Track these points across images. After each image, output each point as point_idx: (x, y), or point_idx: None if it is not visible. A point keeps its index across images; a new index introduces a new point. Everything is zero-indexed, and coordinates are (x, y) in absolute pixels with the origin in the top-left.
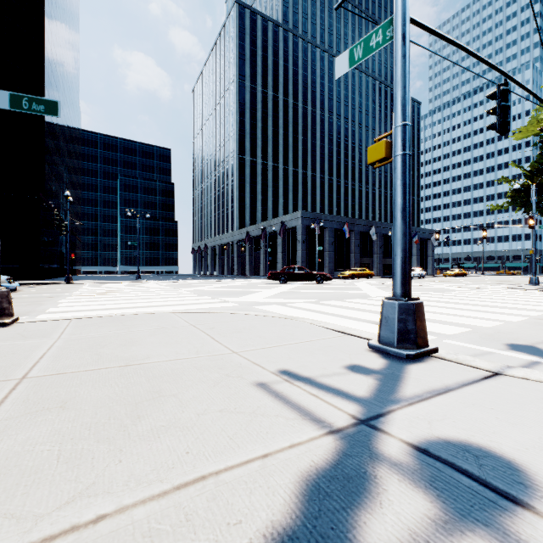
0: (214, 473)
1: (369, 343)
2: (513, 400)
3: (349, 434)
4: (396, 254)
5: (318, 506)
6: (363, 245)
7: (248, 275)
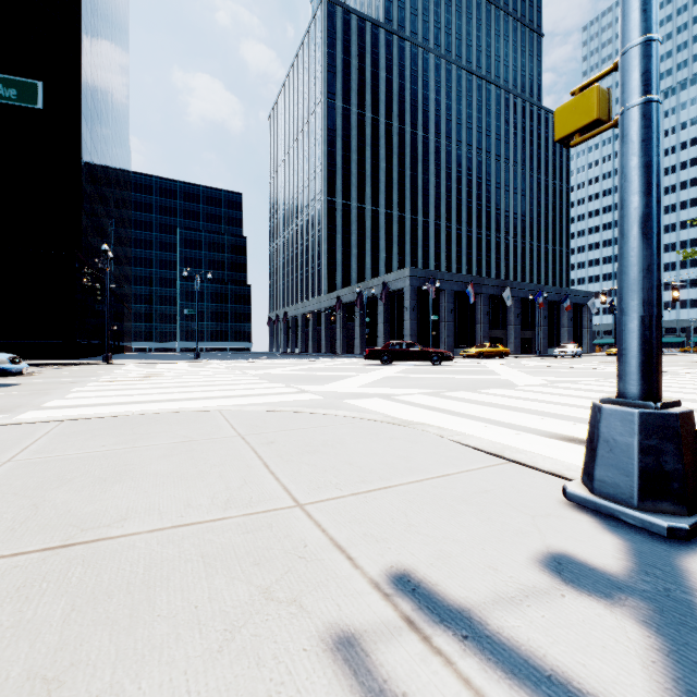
0: None
1: (568, 490)
2: None
3: None
4: (629, 310)
5: None
6: (493, 313)
7: (339, 353)
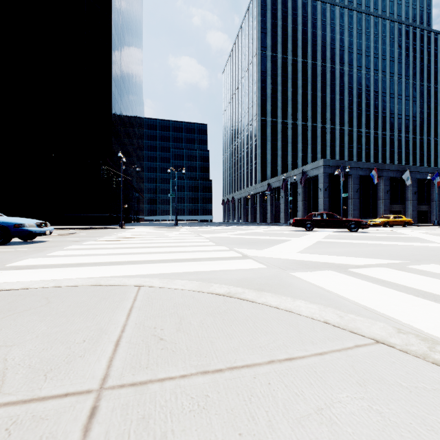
0: None
1: None
2: None
3: None
4: None
5: None
6: (393, 191)
7: (269, 222)
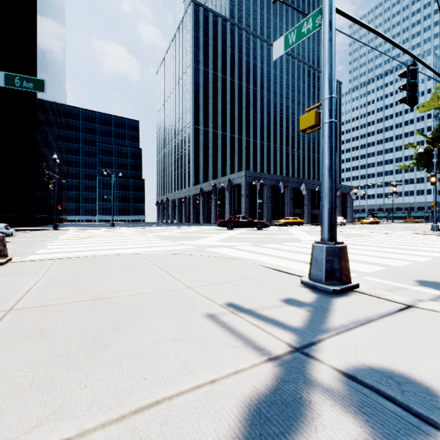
0: (167, 398)
1: (301, 279)
2: (426, 330)
3: (286, 361)
4: (324, 205)
5: (259, 430)
6: (295, 198)
7: (201, 223)
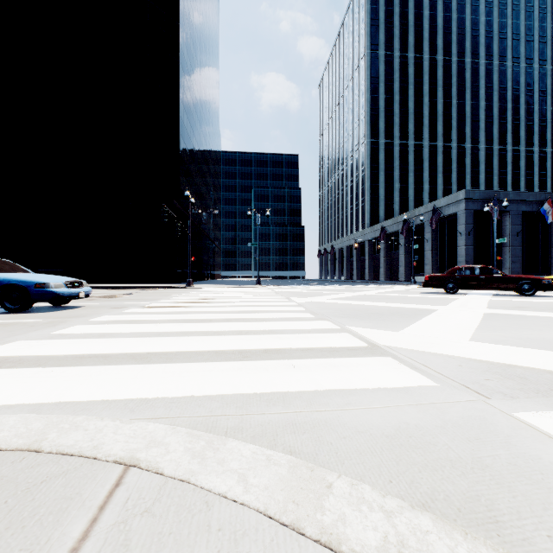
0: None
1: None
2: None
3: None
4: None
5: None
6: None
7: (382, 280)
